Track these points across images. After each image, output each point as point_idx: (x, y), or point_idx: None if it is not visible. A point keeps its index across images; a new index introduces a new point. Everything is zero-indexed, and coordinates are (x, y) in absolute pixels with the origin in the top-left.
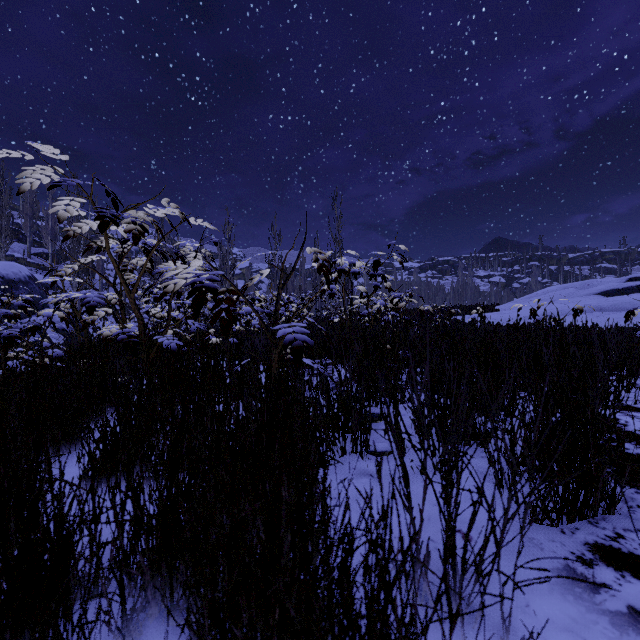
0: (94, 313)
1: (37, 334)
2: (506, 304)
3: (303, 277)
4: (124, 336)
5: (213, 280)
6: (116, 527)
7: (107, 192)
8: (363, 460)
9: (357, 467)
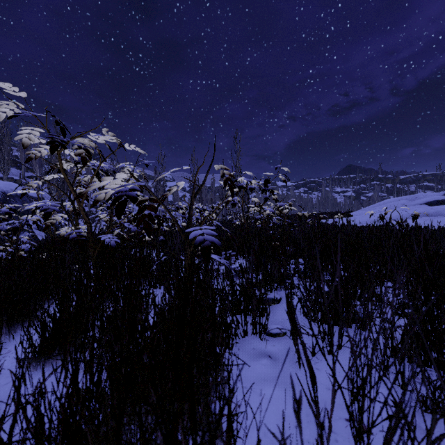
0: (53, 218)
1: (27, 232)
2: (357, 211)
3: (213, 192)
4: (74, 235)
5: (134, 190)
6: None
7: (56, 121)
8: (262, 341)
9: (257, 348)
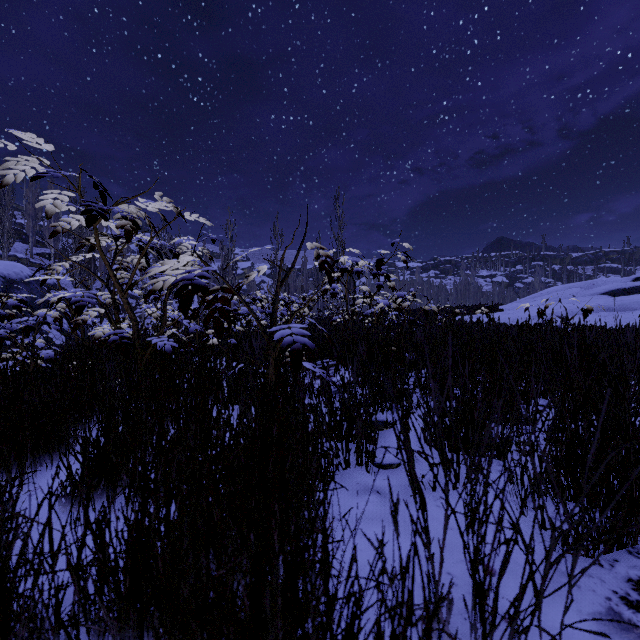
0: (85, 313)
1: (38, 334)
2: (510, 304)
3: (305, 277)
4: (116, 337)
5: (204, 277)
6: (73, 573)
7: (94, 184)
8: (369, 474)
9: (362, 482)
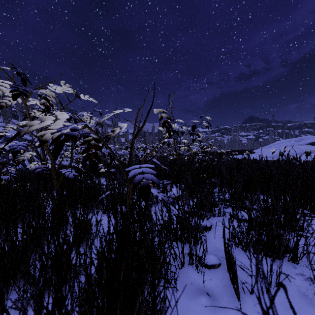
0: (23, 155)
1: (20, 165)
2: (258, 149)
3: (153, 136)
4: (39, 170)
5: (74, 129)
6: None
7: (18, 73)
8: (198, 273)
9: (194, 282)
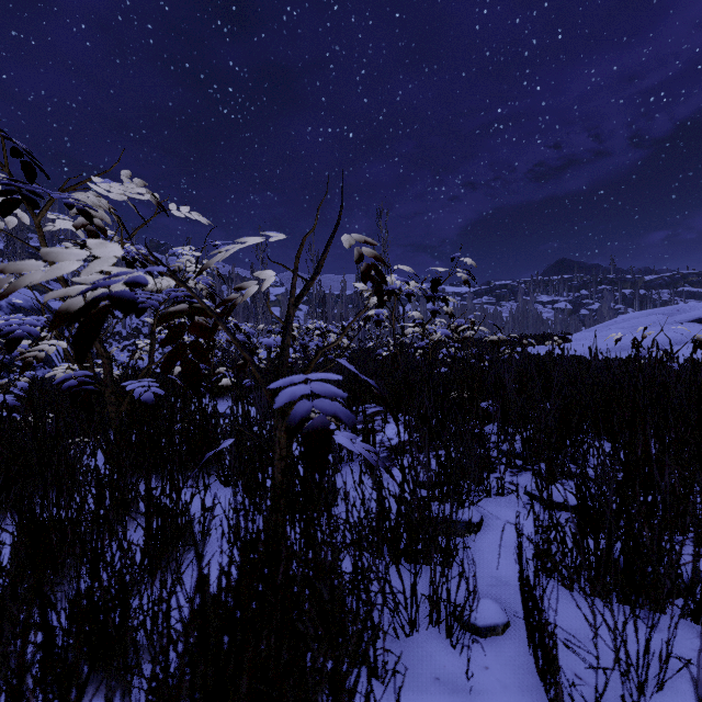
0: (37, 348)
1: (47, 368)
2: (580, 333)
3: (344, 303)
4: (73, 382)
5: (134, 283)
6: None
7: (13, 150)
8: (454, 649)
9: (445, 675)
